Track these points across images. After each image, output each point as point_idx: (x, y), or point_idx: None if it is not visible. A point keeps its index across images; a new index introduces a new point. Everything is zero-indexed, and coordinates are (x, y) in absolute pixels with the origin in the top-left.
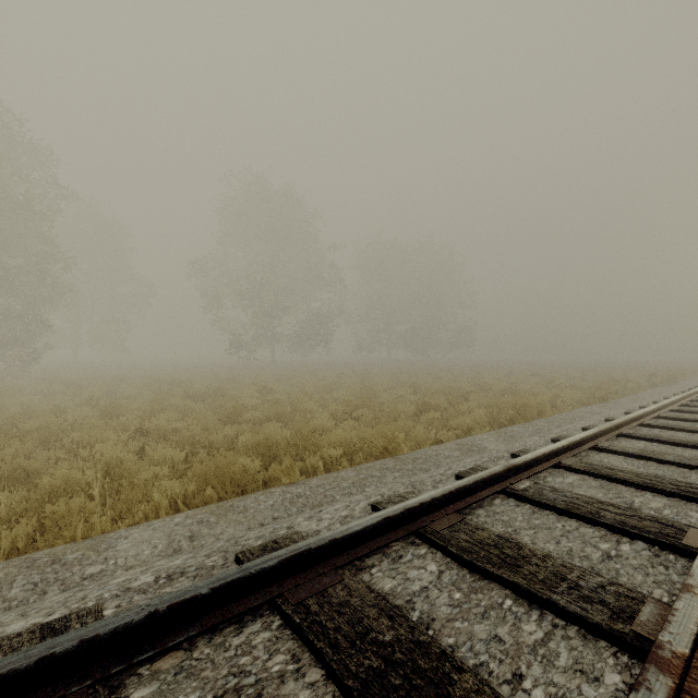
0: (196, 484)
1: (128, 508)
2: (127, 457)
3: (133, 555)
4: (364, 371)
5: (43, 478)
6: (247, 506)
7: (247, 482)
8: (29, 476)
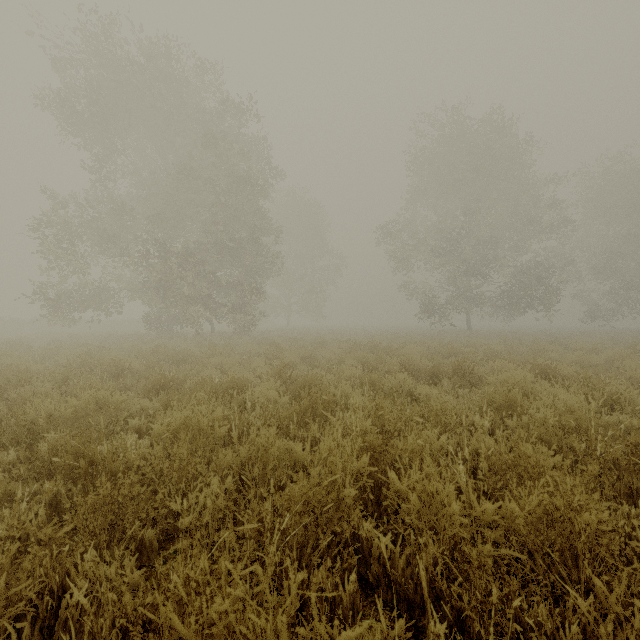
0: None
1: None
2: None
3: None
4: None
5: None
6: None
7: None
8: None
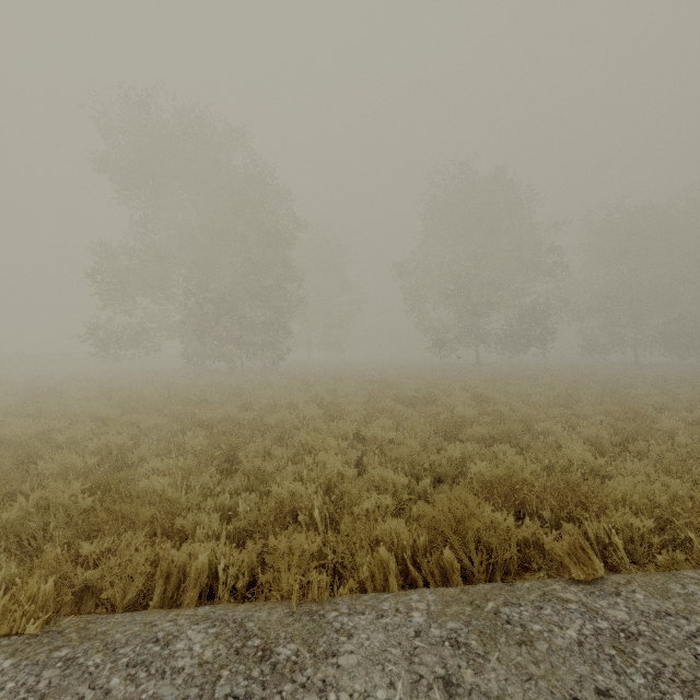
0: (427, 535)
1: (348, 549)
2: (346, 472)
3: (360, 693)
4: (606, 379)
5: (272, 487)
6: (526, 627)
7: (497, 549)
8: (265, 476)
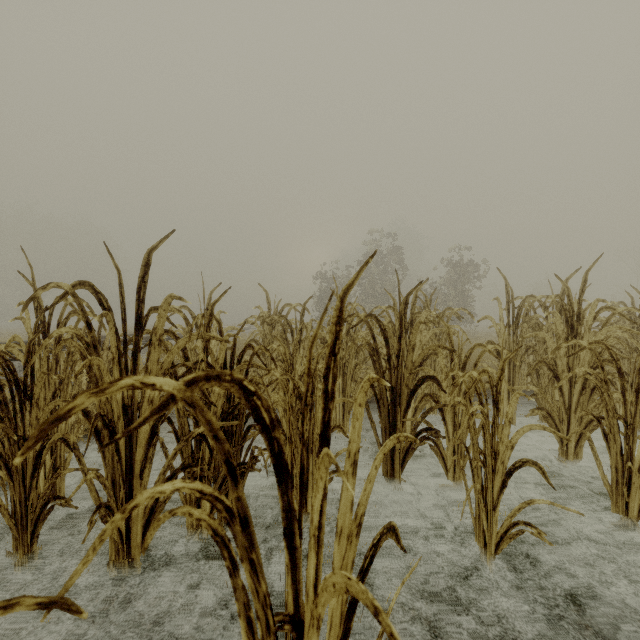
0: None
1: None
2: None
3: None
4: None
5: None
6: None
7: None
8: None
